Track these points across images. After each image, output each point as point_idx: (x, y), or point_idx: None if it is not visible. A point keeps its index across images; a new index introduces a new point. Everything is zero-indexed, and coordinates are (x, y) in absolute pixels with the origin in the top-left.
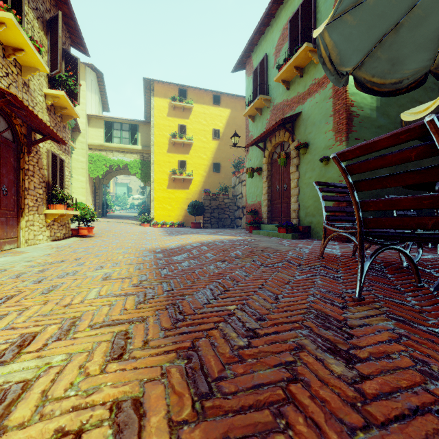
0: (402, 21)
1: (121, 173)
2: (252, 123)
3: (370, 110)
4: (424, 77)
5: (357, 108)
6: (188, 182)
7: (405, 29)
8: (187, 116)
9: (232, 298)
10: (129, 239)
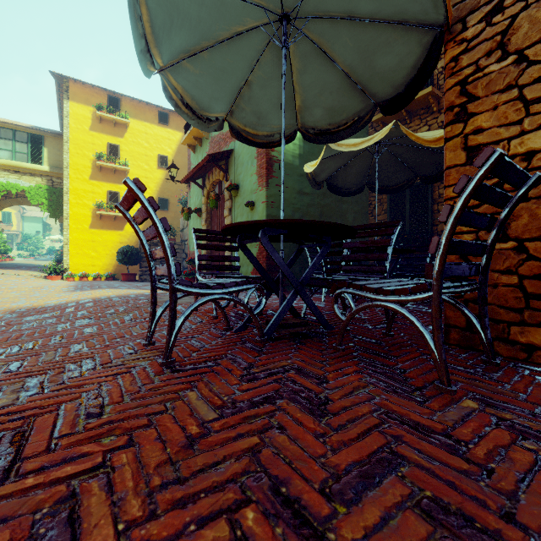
0: (251, 79)
1: (18, 203)
2: (194, 154)
3: (292, 156)
4: (294, 134)
5: (278, 153)
6: (122, 221)
7: (256, 87)
8: (121, 134)
9: (20, 356)
10: (0, 297)
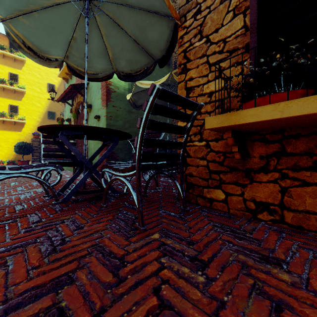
0: (75, 36)
1: None
2: (67, 84)
3: (124, 89)
4: (112, 75)
5: (114, 87)
6: (20, 125)
7: (80, 42)
8: (19, 67)
9: None
10: None
